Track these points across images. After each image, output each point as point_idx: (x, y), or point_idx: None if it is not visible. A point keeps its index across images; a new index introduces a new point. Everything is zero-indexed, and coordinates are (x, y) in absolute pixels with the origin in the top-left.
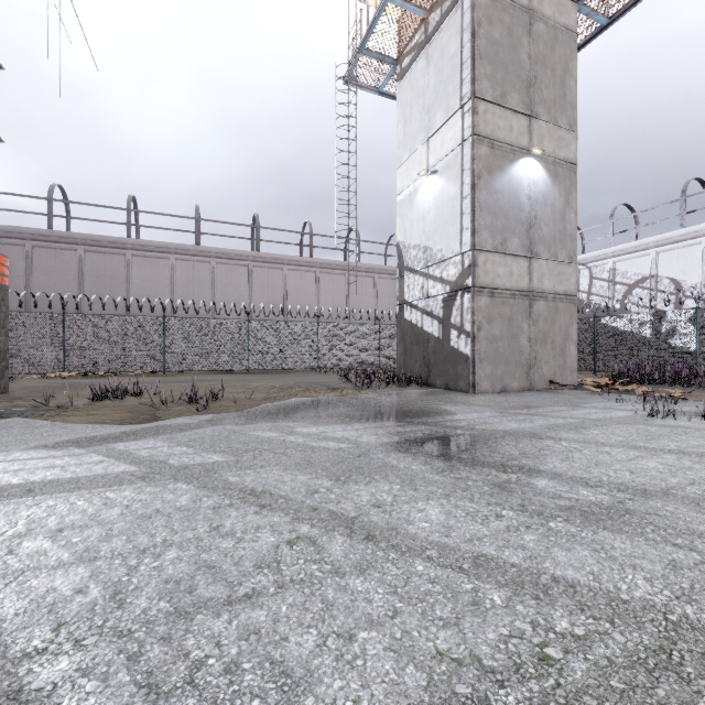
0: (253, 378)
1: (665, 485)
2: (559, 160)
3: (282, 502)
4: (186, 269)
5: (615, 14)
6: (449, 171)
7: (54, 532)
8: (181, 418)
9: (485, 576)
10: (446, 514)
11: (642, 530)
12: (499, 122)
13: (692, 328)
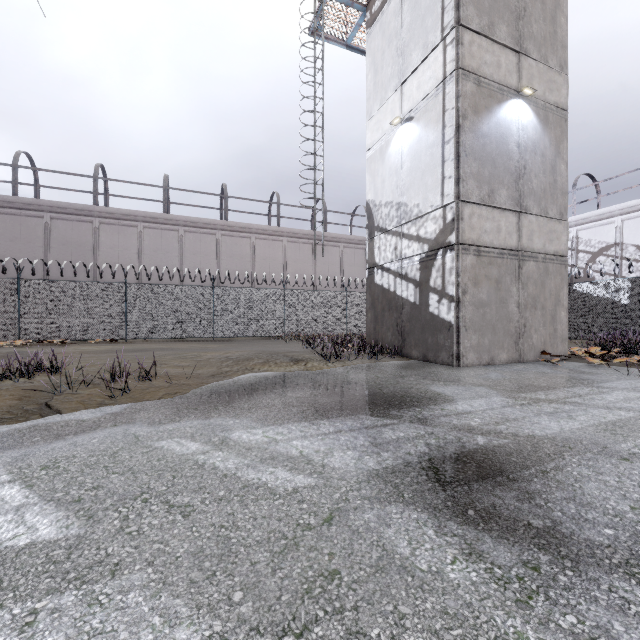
0: (215, 346)
1: None
2: (549, 104)
3: None
4: (154, 237)
5: None
6: (428, 115)
7: None
8: (82, 408)
9: None
10: None
11: None
12: (486, 57)
13: None
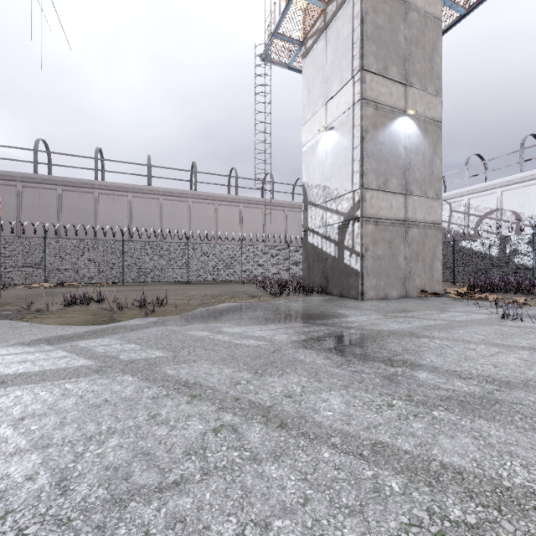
0: (192, 288)
1: (524, 377)
2: (428, 119)
3: (210, 393)
4: (140, 204)
5: (471, 6)
6: (343, 127)
7: (17, 420)
8: (133, 320)
9: (383, 463)
10: (346, 404)
11: (512, 418)
12: (382, 89)
13: (530, 249)
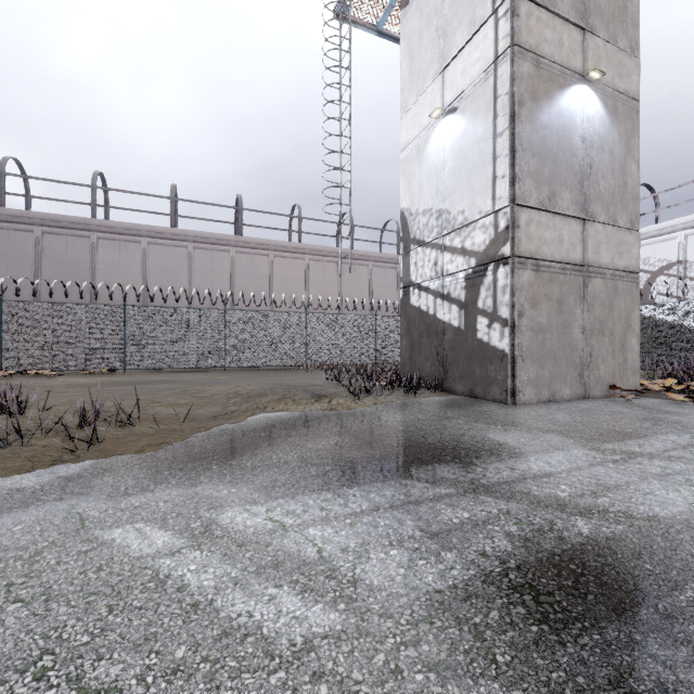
0: (226, 378)
1: None
2: (618, 92)
3: None
4: (160, 254)
5: None
6: (476, 103)
7: None
8: (28, 468)
9: None
10: None
11: None
12: (546, 32)
13: None
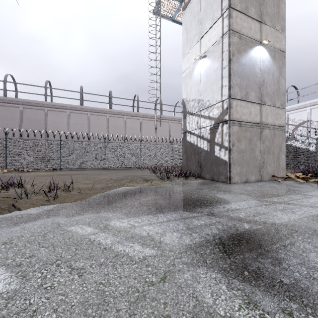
0: (105, 172)
1: None
2: (276, 49)
3: None
4: (75, 117)
5: None
6: (214, 54)
7: None
8: (32, 207)
9: None
10: None
11: None
12: (244, 24)
13: None
